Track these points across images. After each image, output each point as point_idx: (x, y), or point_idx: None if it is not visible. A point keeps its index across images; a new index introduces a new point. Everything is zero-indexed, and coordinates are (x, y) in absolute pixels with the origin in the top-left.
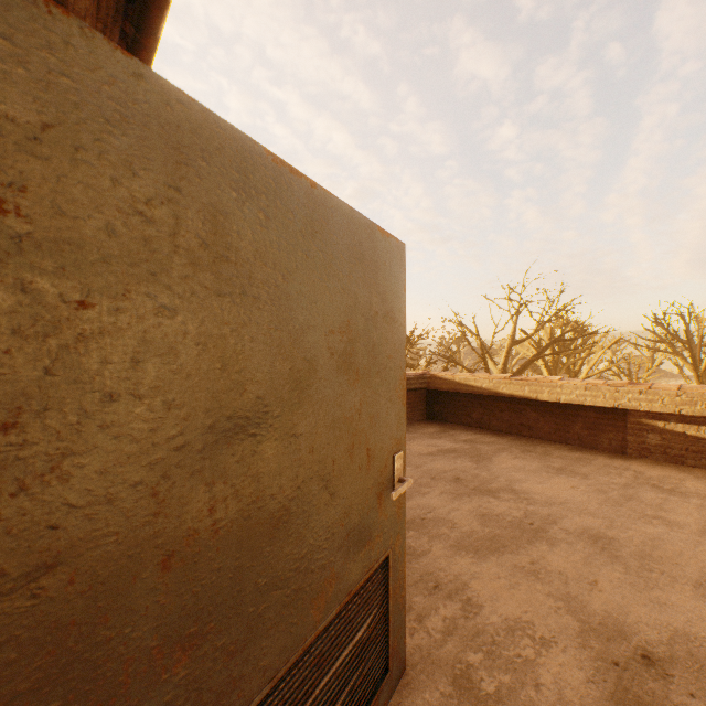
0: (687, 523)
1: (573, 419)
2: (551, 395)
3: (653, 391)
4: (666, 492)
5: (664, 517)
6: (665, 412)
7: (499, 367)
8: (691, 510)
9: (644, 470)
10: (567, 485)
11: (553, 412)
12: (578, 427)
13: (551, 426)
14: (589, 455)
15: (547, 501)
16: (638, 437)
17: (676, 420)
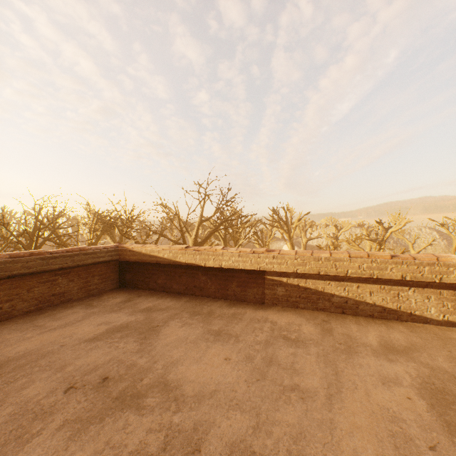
0: (316, 388)
1: (231, 280)
2: (215, 262)
3: (282, 256)
4: (294, 344)
5: (299, 386)
6: (289, 271)
7: (193, 237)
8: (314, 365)
9: (277, 319)
10: (221, 358)
11: (217, 274)
12: (234, 285)
13: (216, 286)
14: (241, 309)
15: (199, 395)
16: (272, 290)
17: (294, 276)
